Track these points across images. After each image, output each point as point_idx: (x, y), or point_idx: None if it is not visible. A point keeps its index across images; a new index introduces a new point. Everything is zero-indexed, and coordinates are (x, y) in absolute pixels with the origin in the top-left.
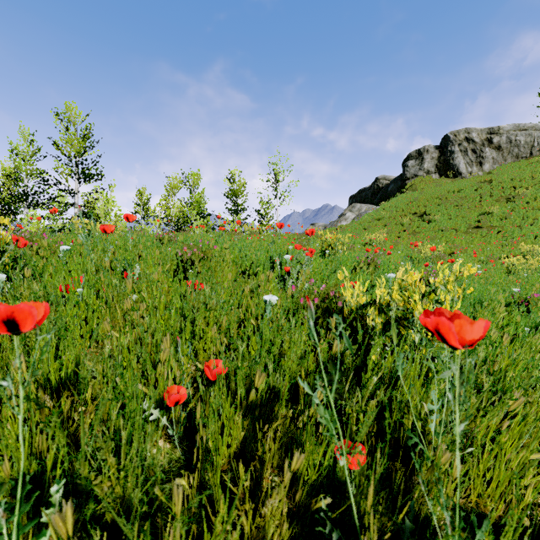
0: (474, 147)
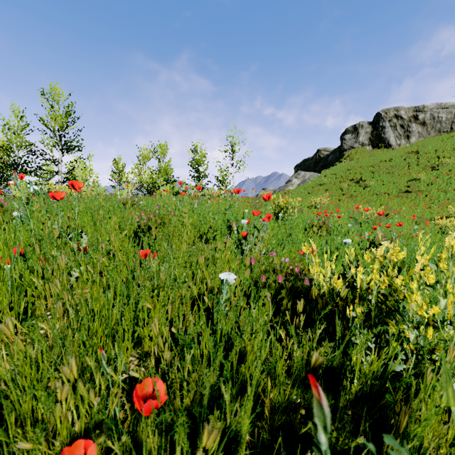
0: (402, 123)
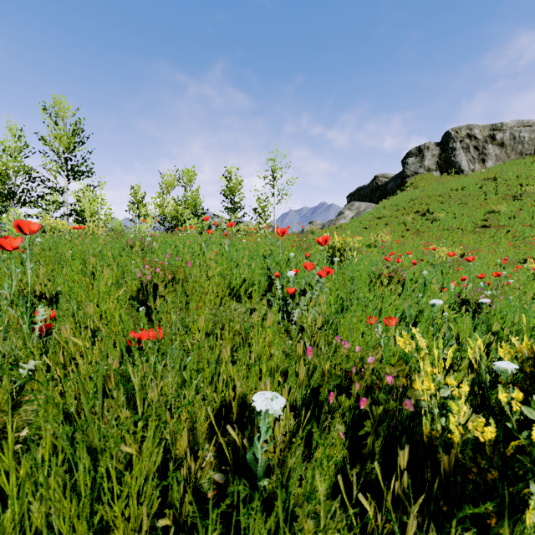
0: (476, 143)
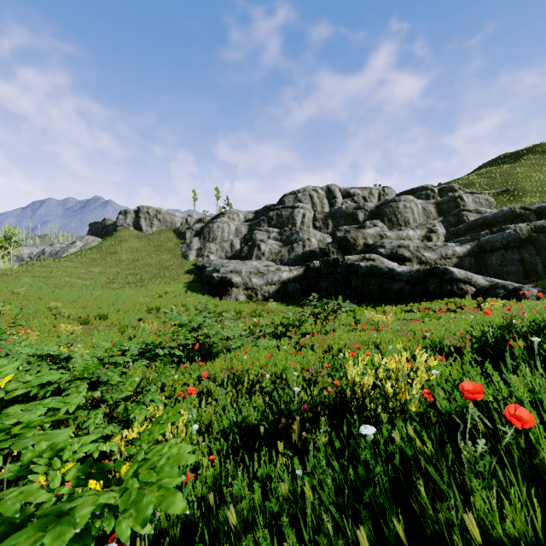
0: (150, 217)
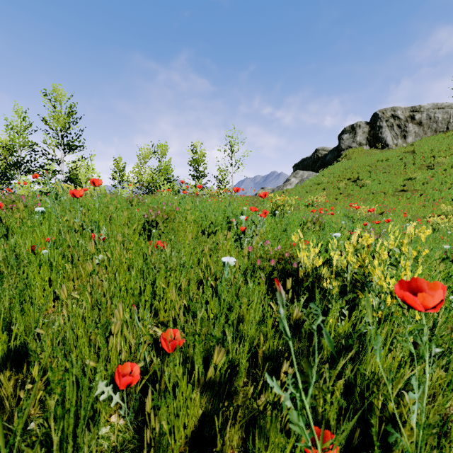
0: (399, 123)
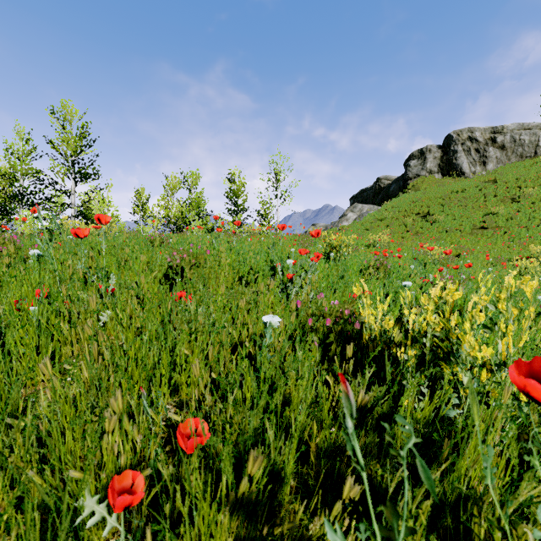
0: (477, 146)
